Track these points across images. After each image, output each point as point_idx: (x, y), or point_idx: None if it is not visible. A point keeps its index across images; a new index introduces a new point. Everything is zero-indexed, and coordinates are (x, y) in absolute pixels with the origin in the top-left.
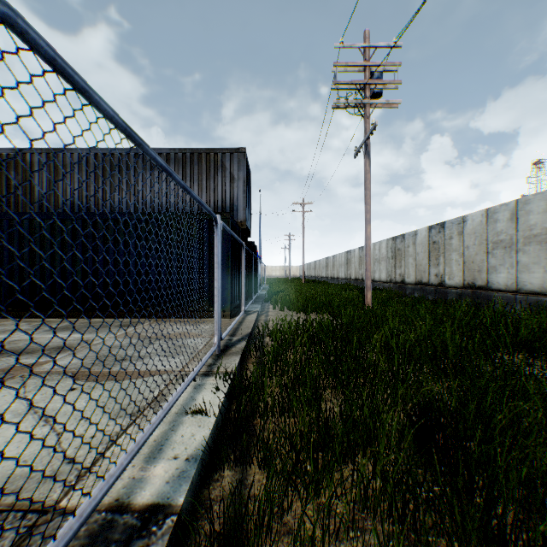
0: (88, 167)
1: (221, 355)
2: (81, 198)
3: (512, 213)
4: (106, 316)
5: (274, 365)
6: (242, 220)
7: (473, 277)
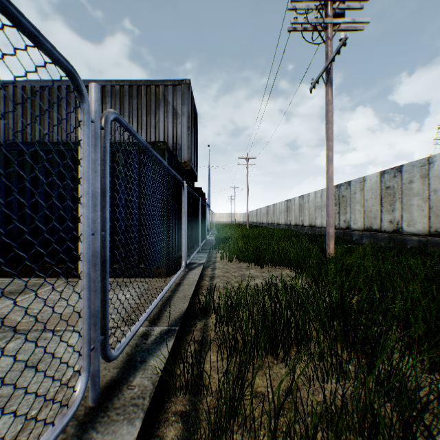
0: (15, 101)
1: (97, 415)
2: (8, 136)
3: None
4: (8, 274)
5: (224, 434)
6: (186, 161)
7: None
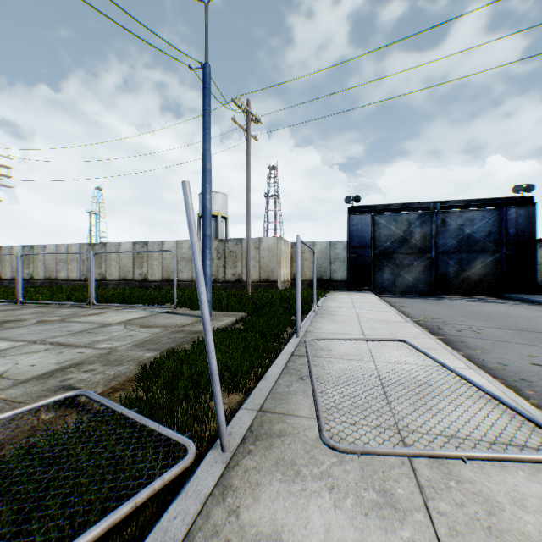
0: None
1: None
2: None
3: (68, 249)
4: None
5: None
6: None
7: (51, 274)
